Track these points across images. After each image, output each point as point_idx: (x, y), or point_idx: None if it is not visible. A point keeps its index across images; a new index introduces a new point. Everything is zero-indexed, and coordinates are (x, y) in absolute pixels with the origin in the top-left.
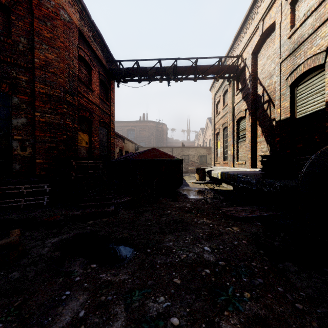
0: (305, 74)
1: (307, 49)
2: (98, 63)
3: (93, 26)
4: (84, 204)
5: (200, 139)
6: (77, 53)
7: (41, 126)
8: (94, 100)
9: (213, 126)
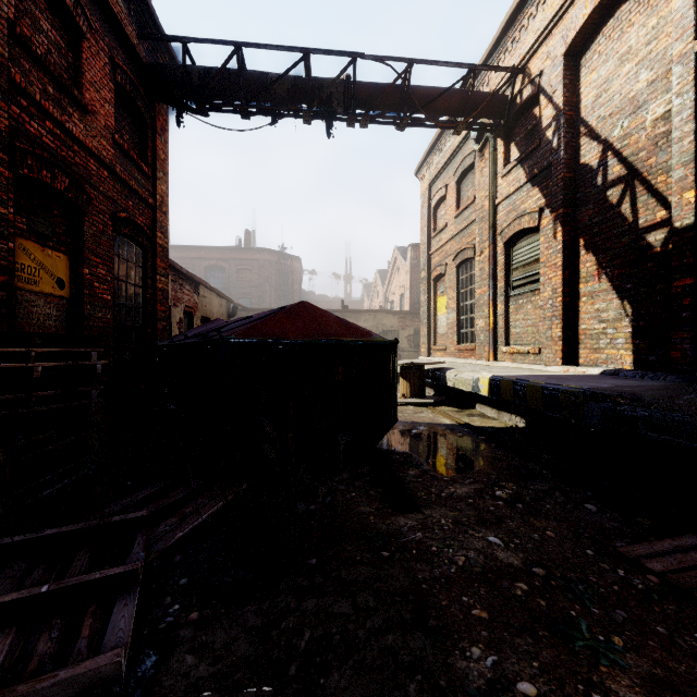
0: None
1: None
2: (110, 28)
3: None
4: None
5: (377, 294)
6: None
7: None
8: (90, 142)
9: (425, 260)
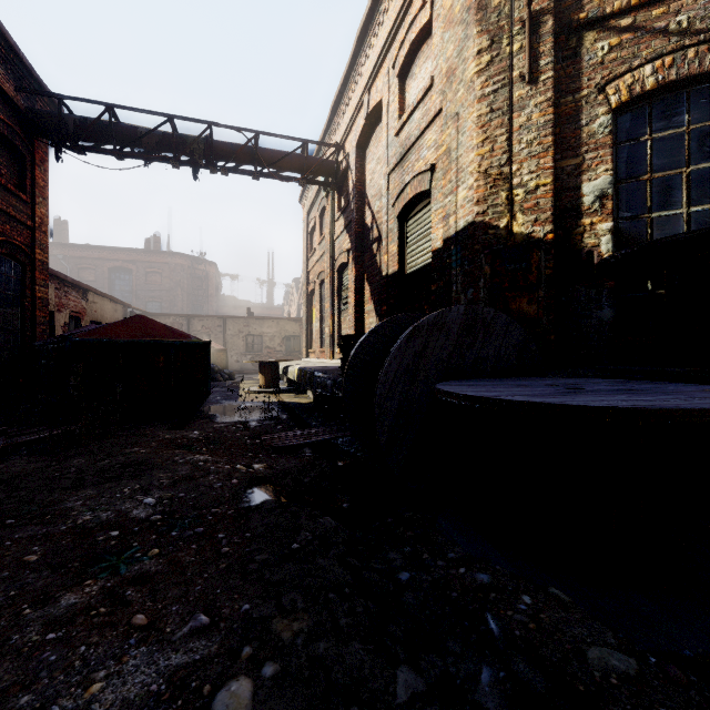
0: (414, 201)
1: (415, 161)
2: None
3: None
4: None
5: (294, 301)
6: None
7: None
8: None
9: (305, 276)
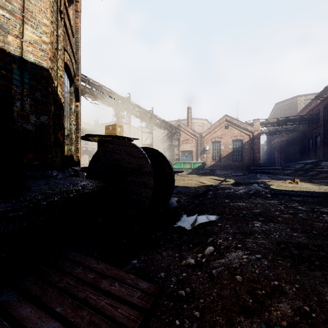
0: None
1: None
2: None
3: None
4: None
5: None
6: None
7: None
8: None
9: None
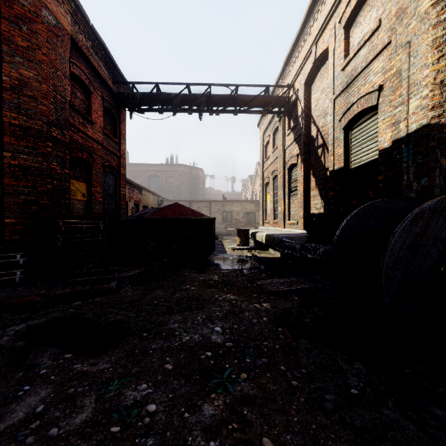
0: (359, 115)
1: (361, 86)
2: (101, 84)
3: (92, 33)
4: (74, 279)
5: (248, 190)
6: (68, 70)
7: (13, 172)
8: (94, 136)
9: (261, 174)
